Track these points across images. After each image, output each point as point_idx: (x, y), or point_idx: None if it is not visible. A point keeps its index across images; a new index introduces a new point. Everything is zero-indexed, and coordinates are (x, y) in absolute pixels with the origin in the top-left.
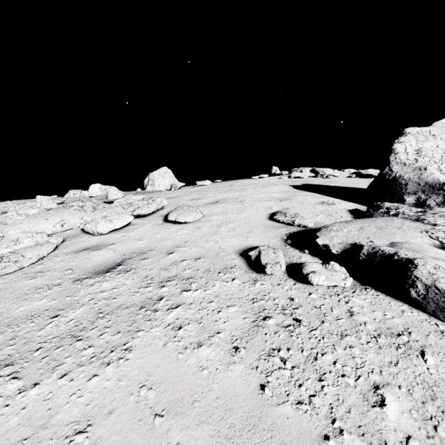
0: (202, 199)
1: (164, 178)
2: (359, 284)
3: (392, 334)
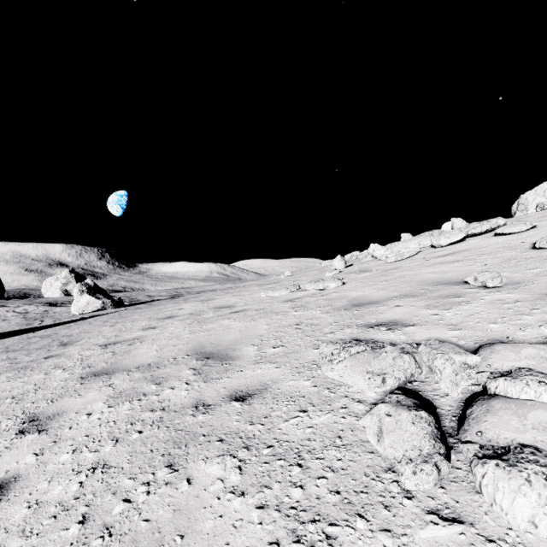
0: None
1: (544, 197)
2: None
3: None
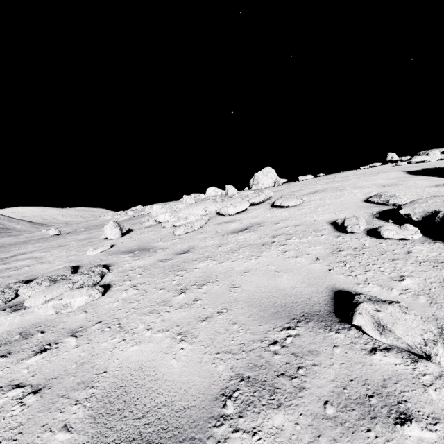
0: (303, 190)
1: (267, 177)
2: (431, 240)
3: (437, 262)
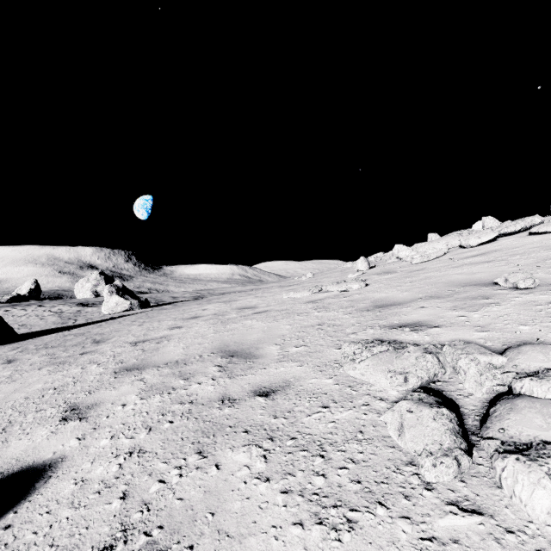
0: None
1: None
2: None
3: None
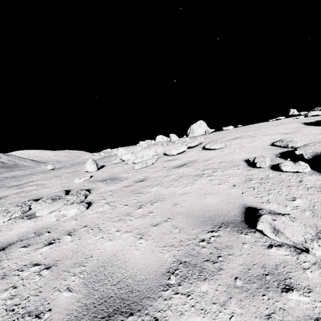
0: (226, 137)
1: (200, 128)
2: (318, 172)
3: (320, 188)
